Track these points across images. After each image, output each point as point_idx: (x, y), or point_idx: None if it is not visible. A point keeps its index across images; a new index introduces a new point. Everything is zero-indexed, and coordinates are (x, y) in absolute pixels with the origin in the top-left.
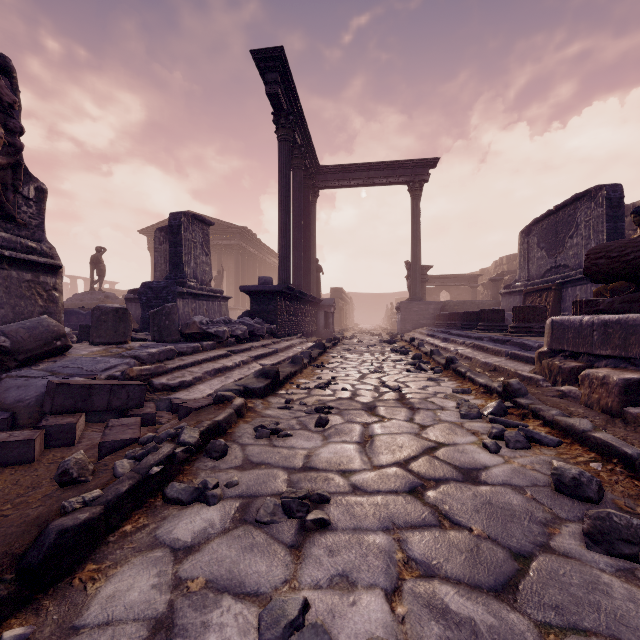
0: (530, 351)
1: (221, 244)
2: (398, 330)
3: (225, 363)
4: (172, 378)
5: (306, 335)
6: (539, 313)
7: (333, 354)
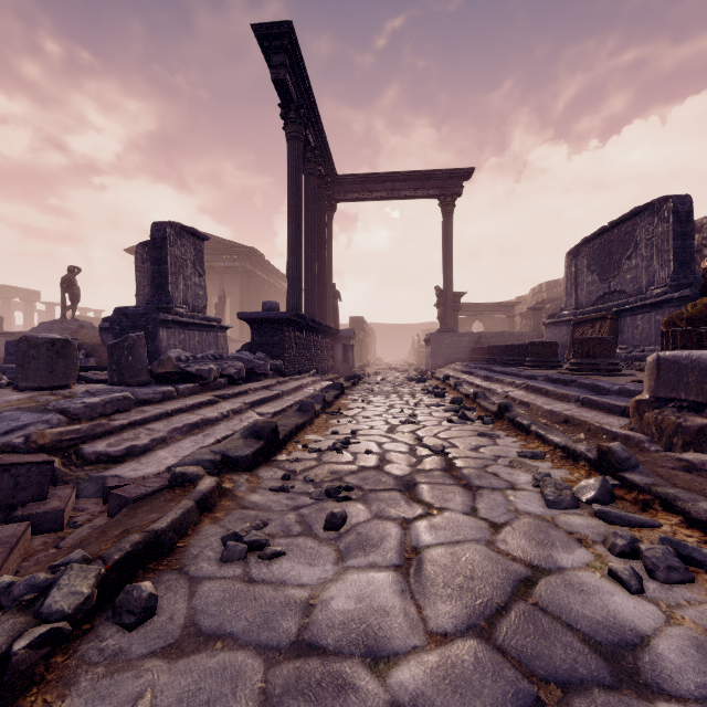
0: (609, 396)
1: (223, 266)
2: (427, 366)
3: (207, 414)
4: (117, 442)
5: (321, 372)
6: (607, 346)
7: (353, 396)
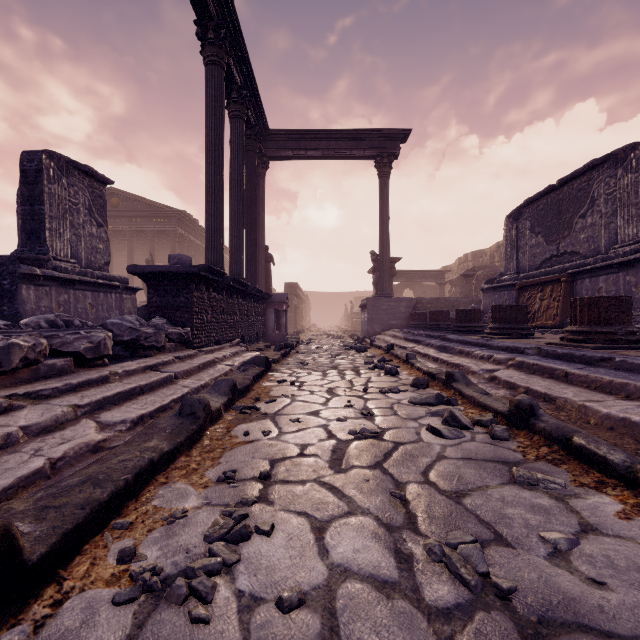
0: None
1: (153, 229)
2: (364, 332)
3: None
4: None
5: (249, 340)
6: (625, 309)
7: (281, 374)
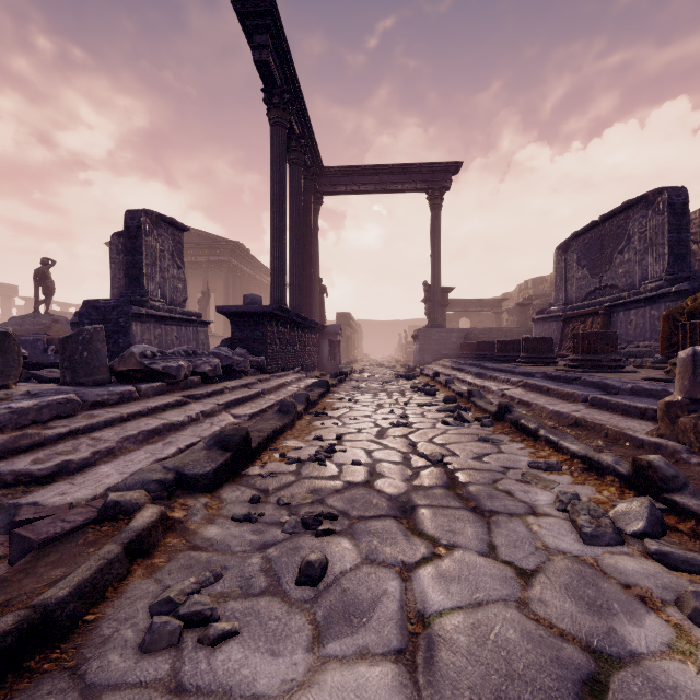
0: (622, 396)
1: (207, 261)
2: (415, 362)
3: (171, 418)
4: (46, 456)
5: (306, 369)
6: (609, 341)
7: (339, 395)
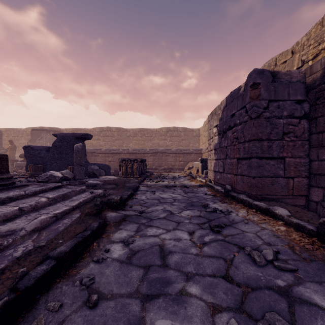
0: None
1: None
2: None
3: None
4: None
5: None
6: None
7: None
